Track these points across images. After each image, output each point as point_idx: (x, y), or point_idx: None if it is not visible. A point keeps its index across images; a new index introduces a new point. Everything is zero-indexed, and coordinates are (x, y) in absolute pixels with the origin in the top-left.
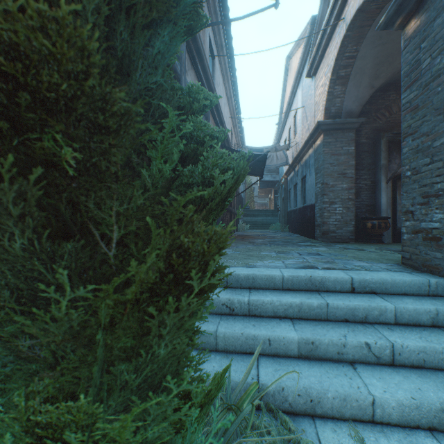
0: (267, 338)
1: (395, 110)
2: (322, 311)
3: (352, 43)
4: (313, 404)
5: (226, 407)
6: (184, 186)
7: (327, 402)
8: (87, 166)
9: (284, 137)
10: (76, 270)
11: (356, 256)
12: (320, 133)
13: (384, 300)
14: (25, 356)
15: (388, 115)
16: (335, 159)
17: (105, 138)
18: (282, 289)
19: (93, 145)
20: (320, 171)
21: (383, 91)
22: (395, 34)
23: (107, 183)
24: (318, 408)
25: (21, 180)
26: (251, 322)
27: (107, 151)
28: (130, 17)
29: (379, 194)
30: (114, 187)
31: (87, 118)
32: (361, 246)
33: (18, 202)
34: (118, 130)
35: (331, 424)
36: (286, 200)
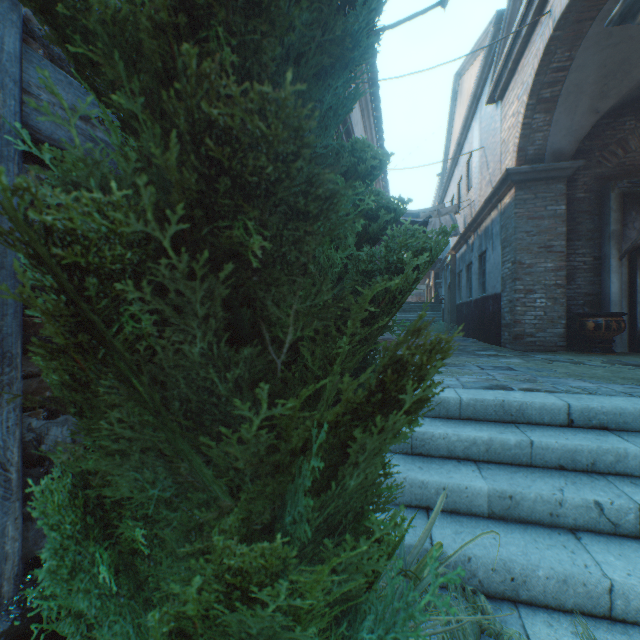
0: (441, 487)
1: (633, 145)
2: (522, 452)
3: (562, 47)
4: (516, 584)
5: (398, 573)
6: (357, 275)
7: (537, 584)
8: (276, 258)
9: (450, 193)
10: (248, 381)
11: (572, 372)
12: (510, 187)
13: (623, 440)
14: (182, 481)
15: (623, 154)
16: (534, 226)
17: (303, 225)
18: (459, 418)
19: (288, 233)
20: (510, 243)
21: (613, 116)
22: (636, 27)
23: (293, 277)
24: (522, 590)
25: (213, 276)
26: (416, 463)
27: (303, 240)
28: (297, 66)
29: (606, 277)
30: (300, 281)
31: (288, 204)
32: (577, 358)
33: (206, 301)
34: (321, 215)
35: (543, 615)
36: (454, 287)
